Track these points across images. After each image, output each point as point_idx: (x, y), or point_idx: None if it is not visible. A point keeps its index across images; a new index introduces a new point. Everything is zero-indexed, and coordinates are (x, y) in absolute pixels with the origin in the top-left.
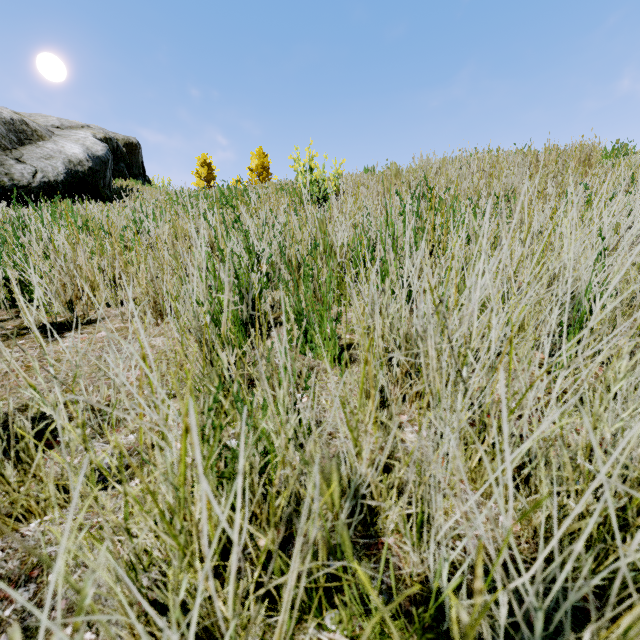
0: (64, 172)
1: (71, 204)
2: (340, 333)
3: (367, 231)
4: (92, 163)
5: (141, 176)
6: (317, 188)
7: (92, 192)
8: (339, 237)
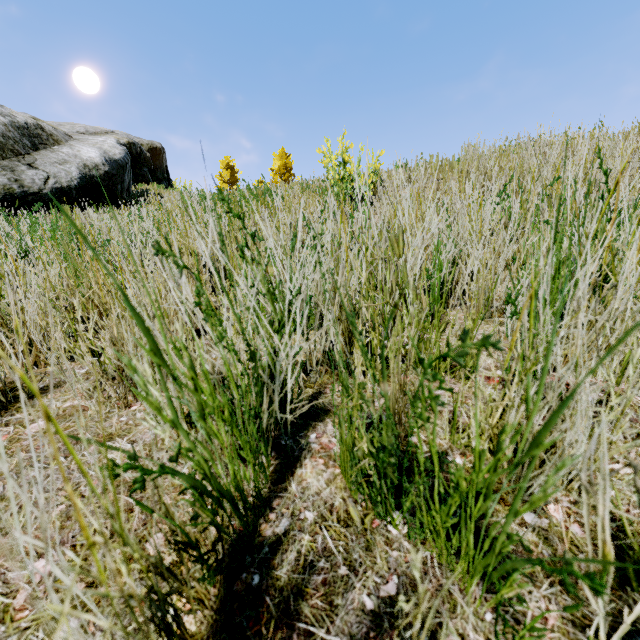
0: (78, 177)
1: (56, 212)
2: (440, 448)
3: (445, 244)
4: (108, 167)
5: (165, 180)
6: (351, 186)
7: (109, 197)
8: (409, 256)
